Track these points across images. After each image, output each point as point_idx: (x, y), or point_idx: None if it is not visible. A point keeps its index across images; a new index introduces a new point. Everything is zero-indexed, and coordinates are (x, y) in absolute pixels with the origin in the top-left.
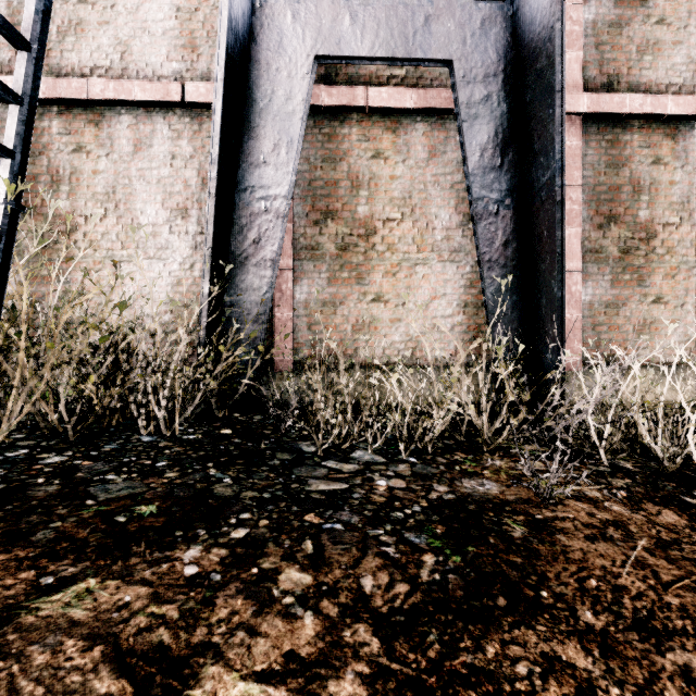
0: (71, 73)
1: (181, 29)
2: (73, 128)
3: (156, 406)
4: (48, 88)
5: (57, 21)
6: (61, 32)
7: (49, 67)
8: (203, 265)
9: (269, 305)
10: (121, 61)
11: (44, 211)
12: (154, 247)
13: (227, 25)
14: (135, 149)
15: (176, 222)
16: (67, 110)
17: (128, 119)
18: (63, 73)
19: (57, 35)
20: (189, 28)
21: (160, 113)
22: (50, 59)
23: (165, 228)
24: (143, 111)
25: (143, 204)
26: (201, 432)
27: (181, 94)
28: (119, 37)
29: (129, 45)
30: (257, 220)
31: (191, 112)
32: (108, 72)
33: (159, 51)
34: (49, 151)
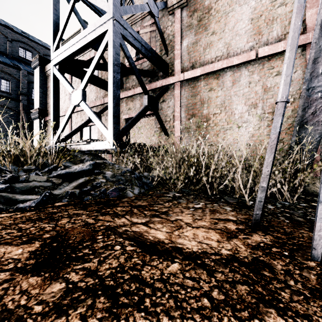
0: (207, 62)
1: (253, 27)
2: (208, 83)
3: (282, 189)
4: (201, 71)
5: (202, 45)
6: (204, 49)
7: (200, 63)
8: (294, 128)
9: (318, 143)
10: (226, 51)
11: (198, 115)
12: (241, 122)
13: (321, 16)
14: (232, 84)
15: (251, 110)
16: (206, 76)
17: (230, 73)
18: (205, 63)
19: (202, 50)
20: (257, 25)
21: (243, 66)
22: (200, 60)
23: (246, 114)
24: (236, 68)
25: (236, 105)
26: (303, 203)
27: (255, 55)
28: (225, 42)
29: (230, 43)
30: (314, 103)
31: (258, 61)
32: (221, 57)
33: (243, 41)
34: (200, 93)
